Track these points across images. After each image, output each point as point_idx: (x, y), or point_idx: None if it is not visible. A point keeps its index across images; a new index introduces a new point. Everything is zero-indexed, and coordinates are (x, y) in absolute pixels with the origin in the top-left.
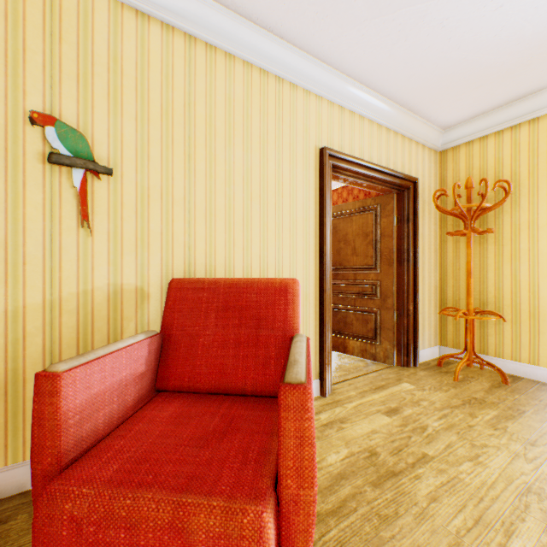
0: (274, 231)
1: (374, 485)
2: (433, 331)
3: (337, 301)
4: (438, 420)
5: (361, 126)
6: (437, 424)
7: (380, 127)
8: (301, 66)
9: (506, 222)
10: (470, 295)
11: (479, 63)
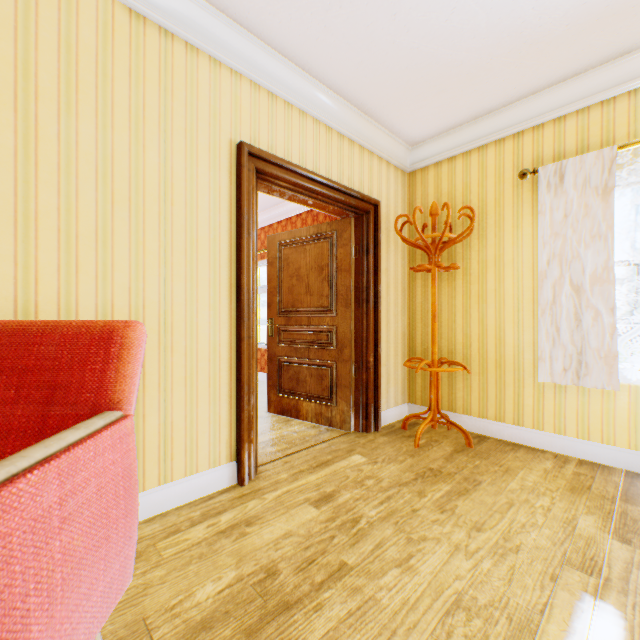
0: (158, 253)
1: (249, 633)
2: (401, 386)
3: (289, 352)
4: (377, 507)
5: (303, 124)
6: (375, 512)
7: (331, 131)
8: (202, 21)
9: (474, 258)
10: (435, 342)
11: (436, 58)
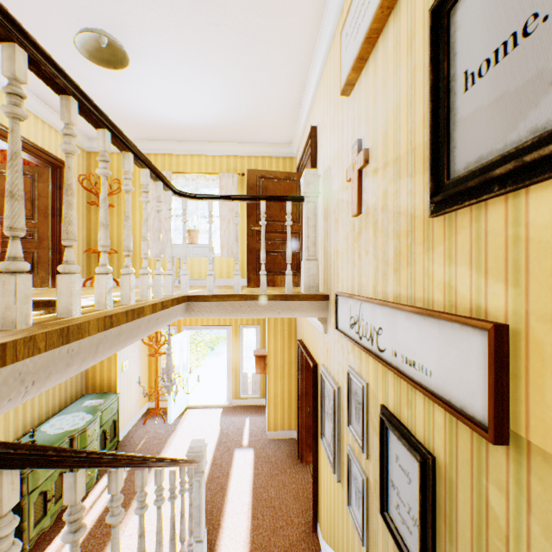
0: None
1: None
2: (83, 268)
3: None
4: None
5: None
6: None
7: (38, 119)
8: None
9: (123, 204)
10: None
11: None
